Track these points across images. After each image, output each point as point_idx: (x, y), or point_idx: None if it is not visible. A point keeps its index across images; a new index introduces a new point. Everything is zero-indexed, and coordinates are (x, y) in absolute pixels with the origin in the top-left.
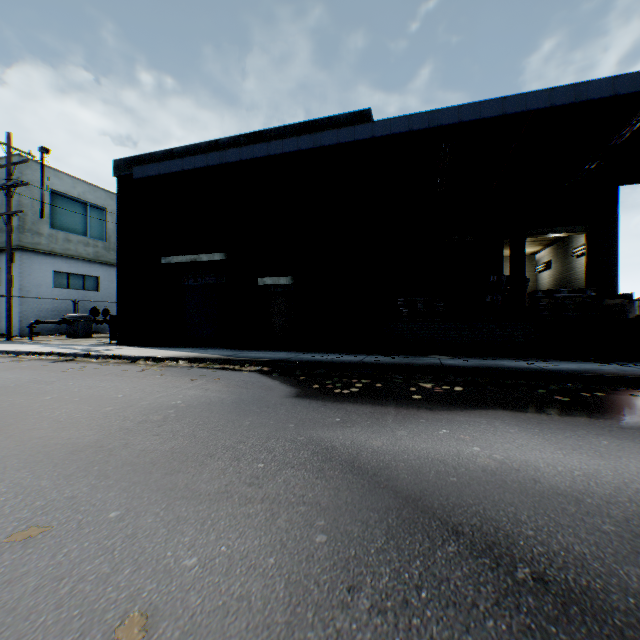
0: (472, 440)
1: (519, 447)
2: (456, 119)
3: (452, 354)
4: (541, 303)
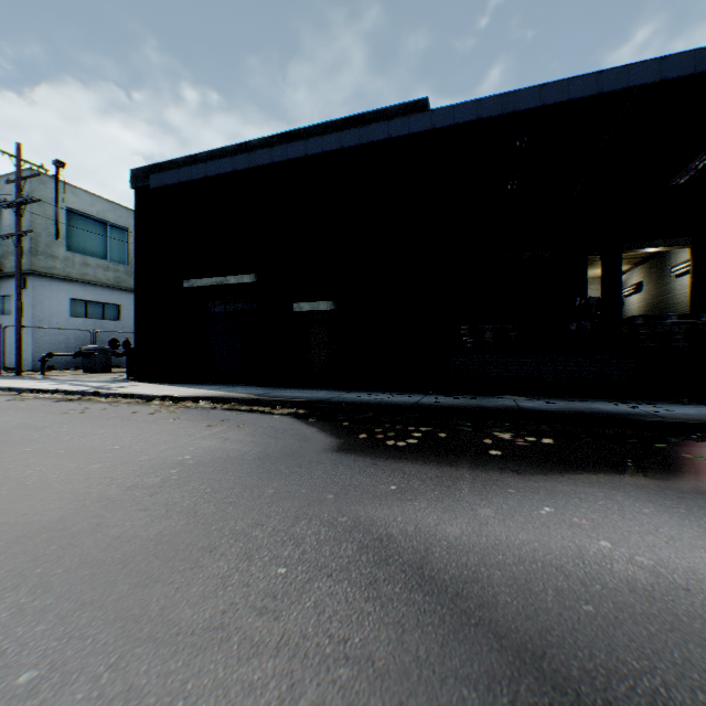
0: (593, 527)
1: (669, 542)
2: (537, 102)
3: (528, 394)
4: (641, 331)
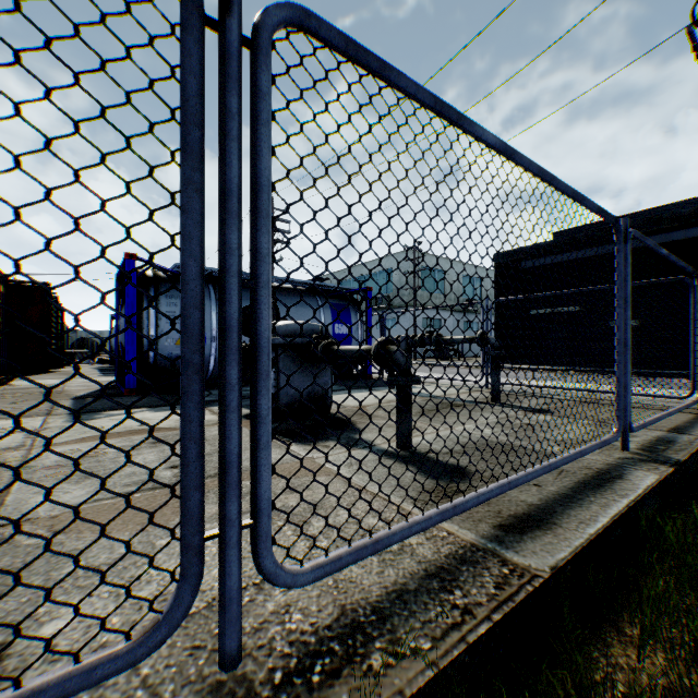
0: None
1: None
2: None
3: None
4: None
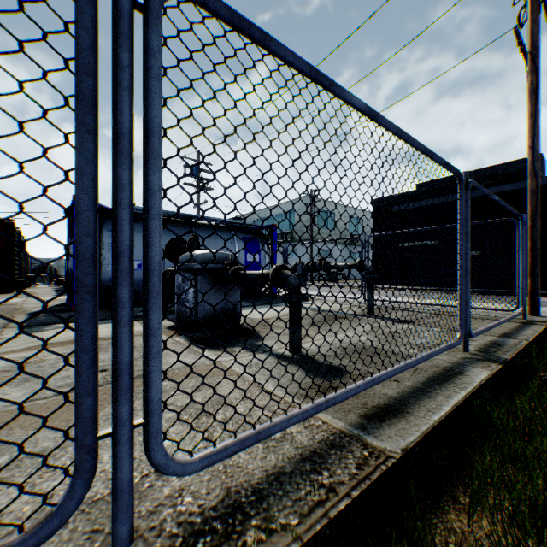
0: None
1: None
2: None
3: None
4: None
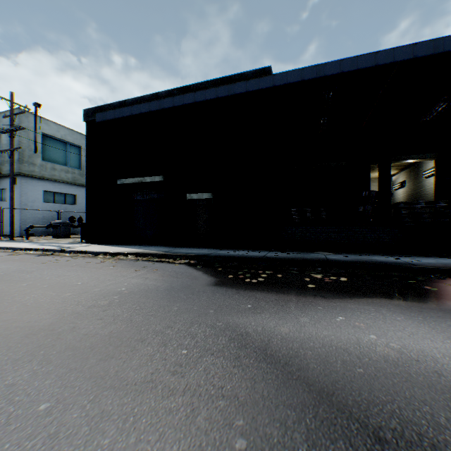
0: (367, 327)
1: (410, 335)
2: (338, 70)
3: (333, 251)
4: (403, 212)
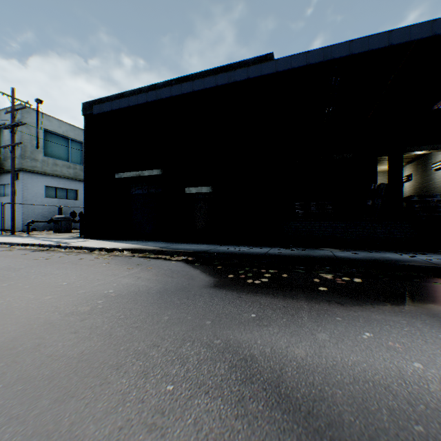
0: (405, 350)
1: None
2: (347, 52)
3: (340, 247)
4: (416, 206)
